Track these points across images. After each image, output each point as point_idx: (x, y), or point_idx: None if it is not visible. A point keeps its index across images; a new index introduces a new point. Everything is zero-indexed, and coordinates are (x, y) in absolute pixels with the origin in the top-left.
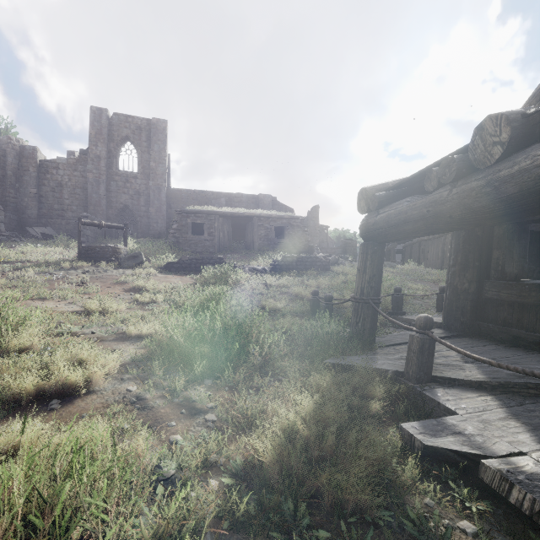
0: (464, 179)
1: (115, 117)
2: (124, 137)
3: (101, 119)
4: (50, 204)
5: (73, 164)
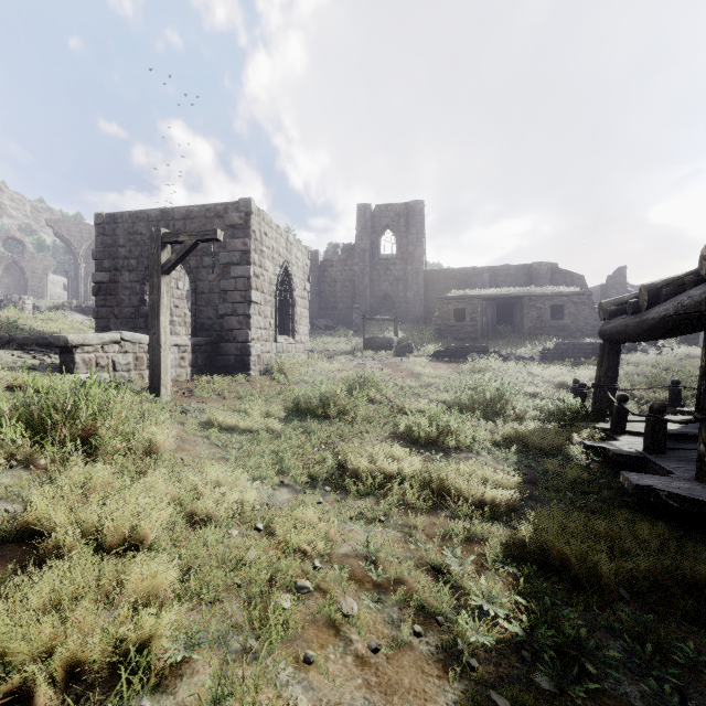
0: (638, 314)
1: (376, 209)
2: (384, 227)
3: (365, 214)
4: (327, 298)
5: (344, 260)
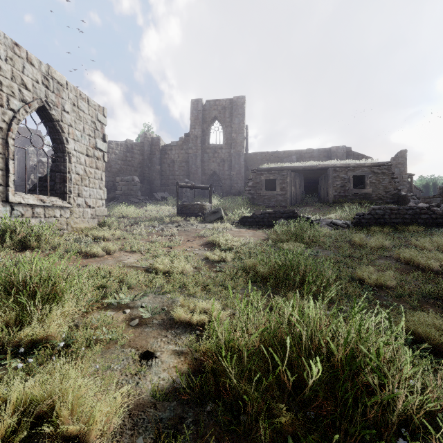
0: None
1: (207, 104)
2: (213, 118)
3: (198, 107)
4: (167, 176)
5: (180, 145)
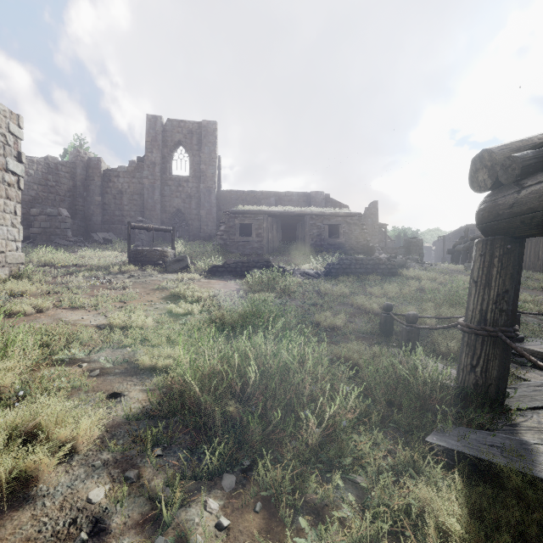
0: None
1: (168, 123)
2: (177, 142)
3: (156, 126)
4: (112, 211)
5: (132, 171)
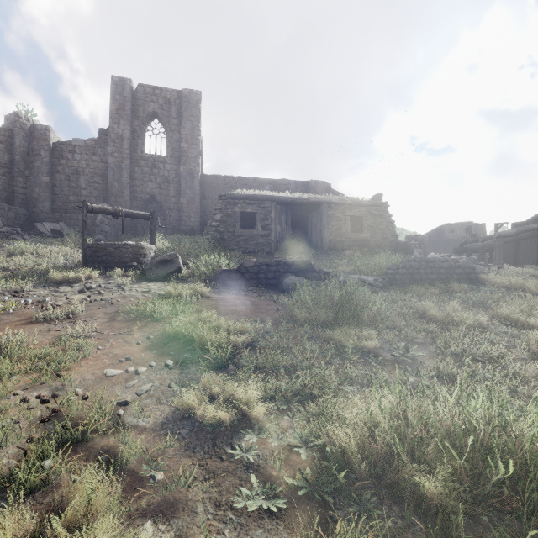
0: None
1: (140, 89)
2: (150, 114)
3: (124, 91)
4: (64, 195)
5: (92, 146)
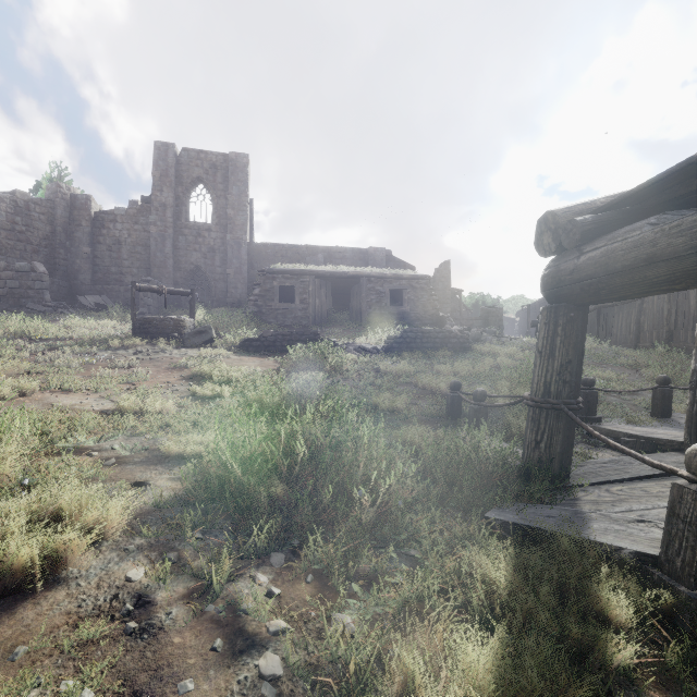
0: None
1: (184, 154)
2: (195, 179)
3: (167, 157)
4: (106, 267)
5: (134, 215)
